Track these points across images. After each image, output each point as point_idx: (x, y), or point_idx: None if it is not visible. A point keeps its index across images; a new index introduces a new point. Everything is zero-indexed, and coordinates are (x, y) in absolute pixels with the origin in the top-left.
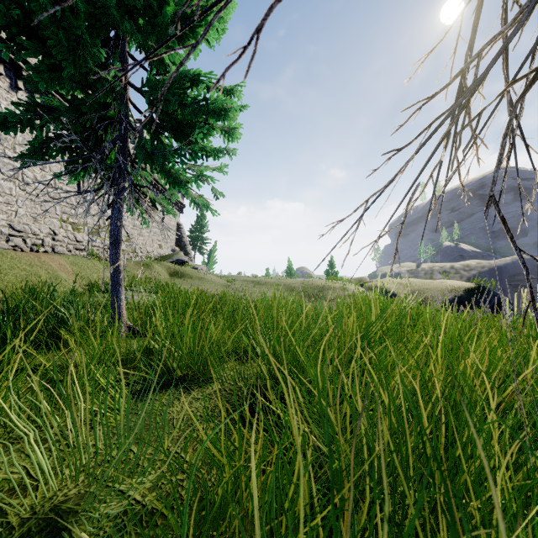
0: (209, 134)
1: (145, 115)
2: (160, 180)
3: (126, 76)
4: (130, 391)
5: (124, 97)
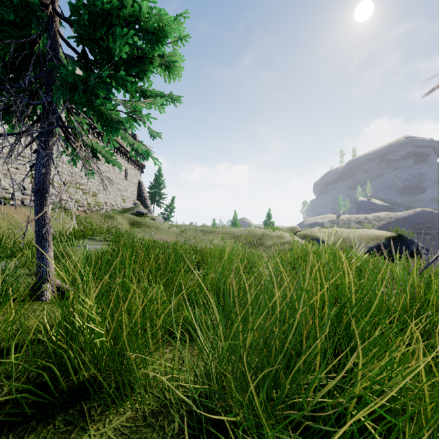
0: (147, 69)
1: (77, 51)
2: (96, 125)
3: (54, 5)
4: None
5: (52, 28)
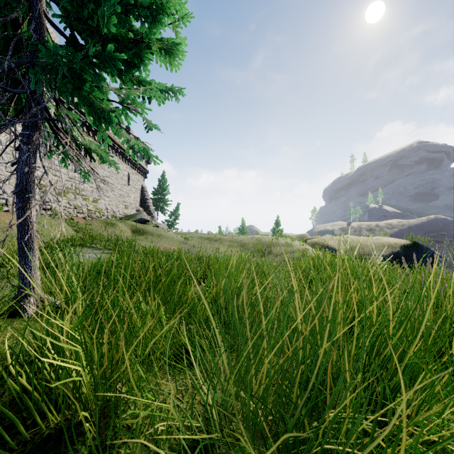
0: (144, 54)
1: (65, 36)
2: (88, 119)
3: None
4: None
5: (37, 9)
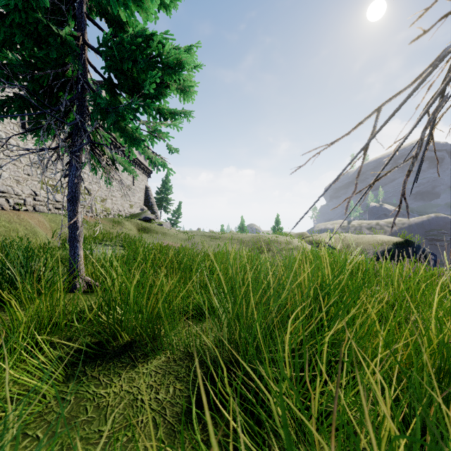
0: (165, 93)
1: (103, 76)
2: (119, 139)
3: (84, 36)
4: (66, 364)
5: (82, 57)
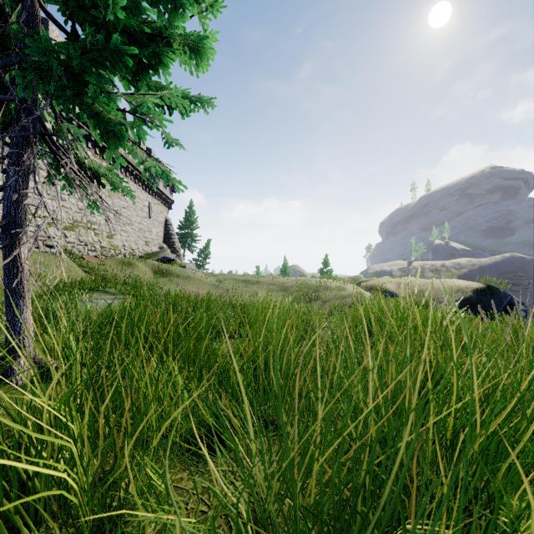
0: (163, 53)
1: (65, 30)
2: (95, 135)
3: None
4: None
5: None
